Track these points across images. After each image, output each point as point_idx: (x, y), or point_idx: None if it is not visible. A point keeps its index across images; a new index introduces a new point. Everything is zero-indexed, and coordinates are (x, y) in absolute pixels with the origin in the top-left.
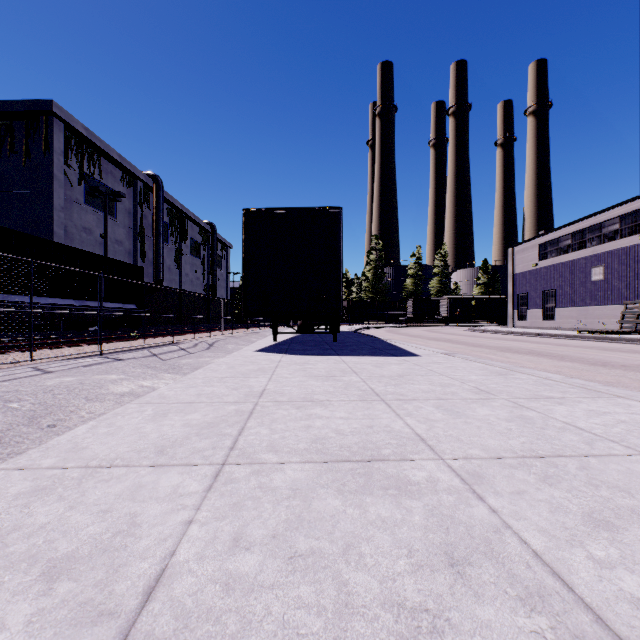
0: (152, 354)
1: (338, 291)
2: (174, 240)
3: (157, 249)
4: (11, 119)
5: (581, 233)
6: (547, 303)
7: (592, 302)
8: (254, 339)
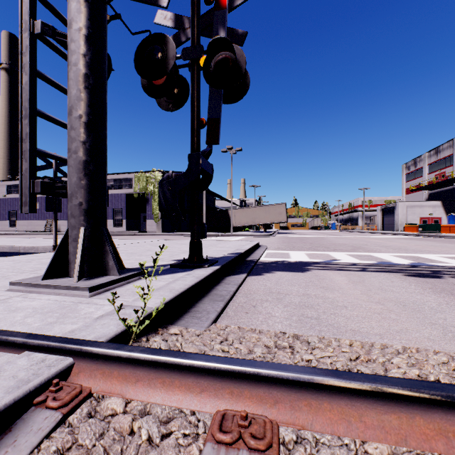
0: None
1: None
2: None
3: None
4: None
5: None
6: (12, 218)
7: (35, 218)
8: None
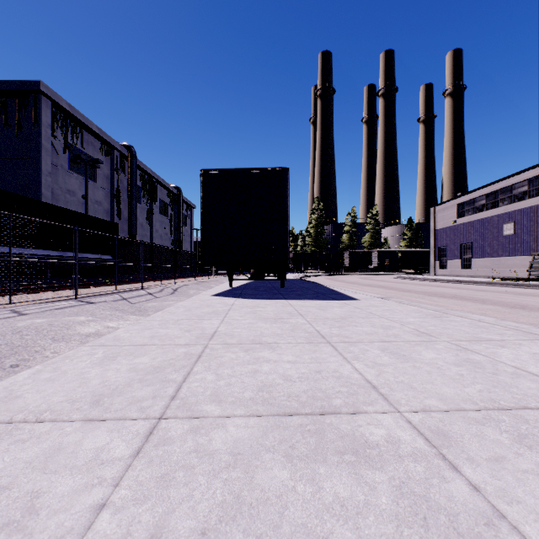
0: (122, 298)
1: (285, 242)
2: (146, 201)
3: (131, 209)
4: (5, 97)
5: (494, 194)
6: (464, 254)
7: (504, 253)
8: (213, 285)
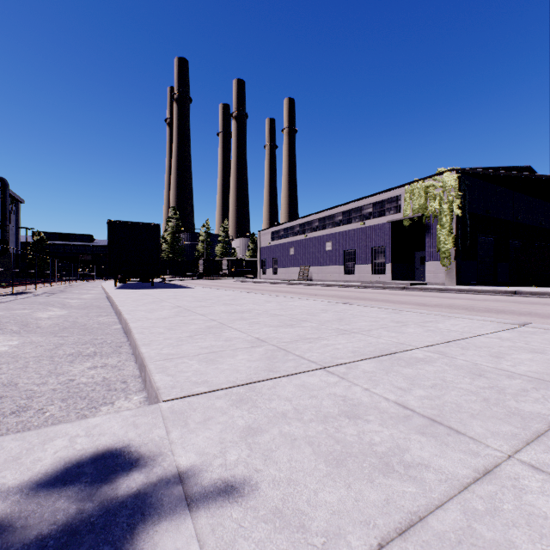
0: (36, 294)
1: (159, 261)
2: None
3: None
4: None
5: (287, 229)
6: (274, 265)
7: (290, 265)
8: (84, 288)
